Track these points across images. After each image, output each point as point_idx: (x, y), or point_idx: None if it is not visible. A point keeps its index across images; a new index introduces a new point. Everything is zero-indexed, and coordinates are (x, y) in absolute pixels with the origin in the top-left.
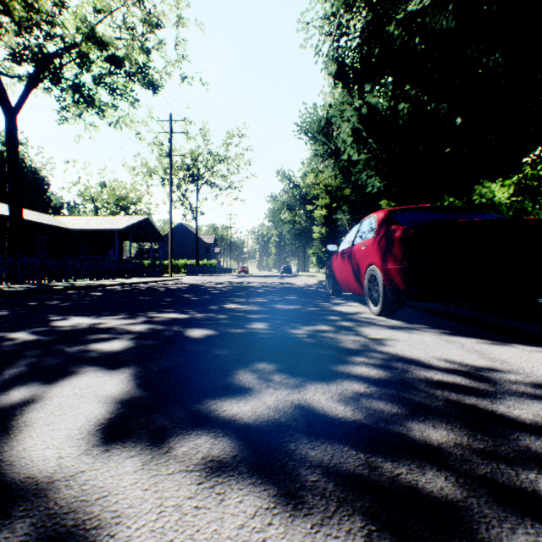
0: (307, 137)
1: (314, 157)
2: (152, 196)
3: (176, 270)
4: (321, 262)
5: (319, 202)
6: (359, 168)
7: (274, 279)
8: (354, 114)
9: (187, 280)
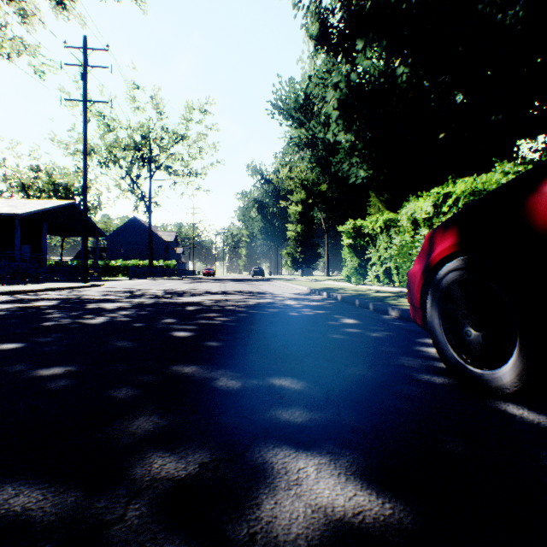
0: (282, 118)
1: (289, 147)
2: (91, 181)
3: (125, 272)
4: (296, 263)
5: (294, 198)
6: (339, 159)
7: (242, 284)
8: (342, 80)
9: (103, 288)
